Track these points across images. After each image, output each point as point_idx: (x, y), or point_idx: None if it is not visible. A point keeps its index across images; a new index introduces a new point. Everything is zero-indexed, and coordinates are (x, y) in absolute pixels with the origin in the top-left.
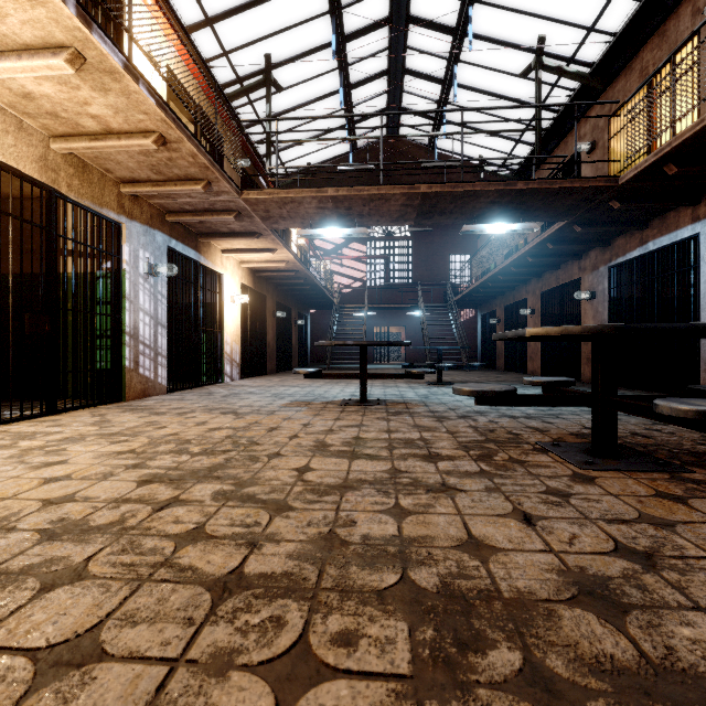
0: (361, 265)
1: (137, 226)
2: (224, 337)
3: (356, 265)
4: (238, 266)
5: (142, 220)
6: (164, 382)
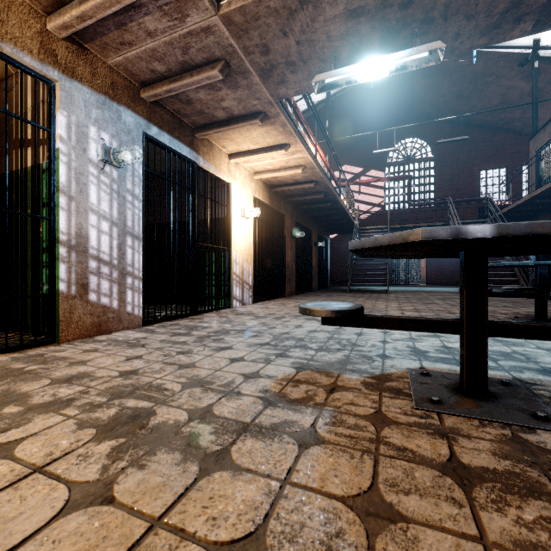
0: (379, 191)
1: (84, 91)
2: (232, 255)
3: (374, 191)
4: (251, 178)
5: (95, 85)
6: (138, 311)
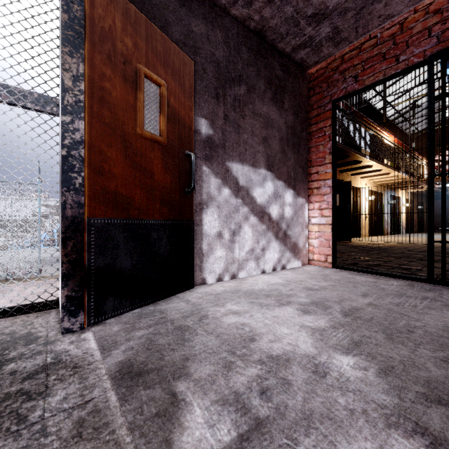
0: None
1: (385, 192)
2: (400, 218)
3: None
4: (404, 192)
5: (386, 190)
6: (389, 232)
